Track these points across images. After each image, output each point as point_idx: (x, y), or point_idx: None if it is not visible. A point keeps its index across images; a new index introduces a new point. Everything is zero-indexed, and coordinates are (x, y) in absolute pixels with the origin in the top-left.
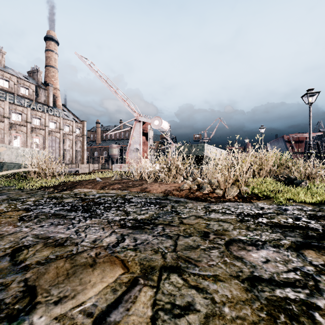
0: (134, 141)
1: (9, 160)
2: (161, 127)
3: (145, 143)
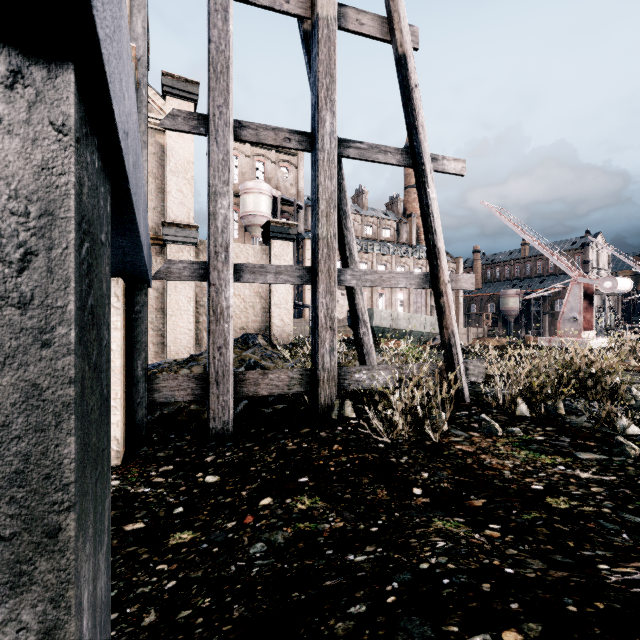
0: (569, 308)
1: (415, 329)
2: (616, 289)
3: (588, 309)
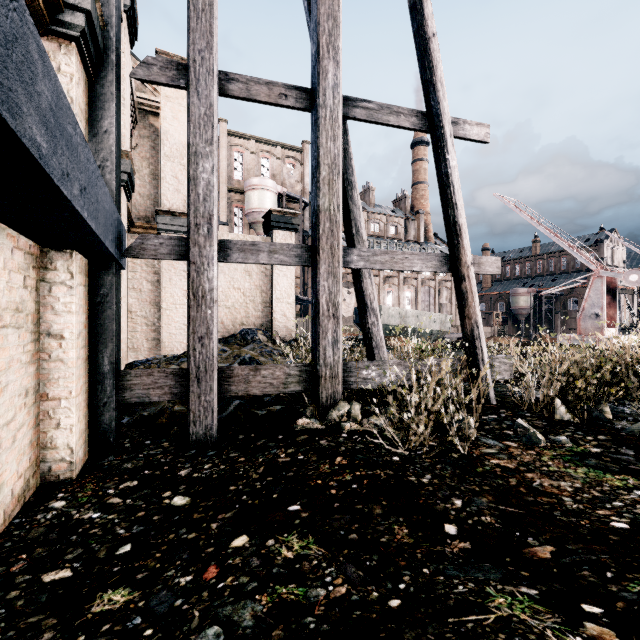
0: (590, 304)
1: (424, 327)
2: None
3: (610, 305)
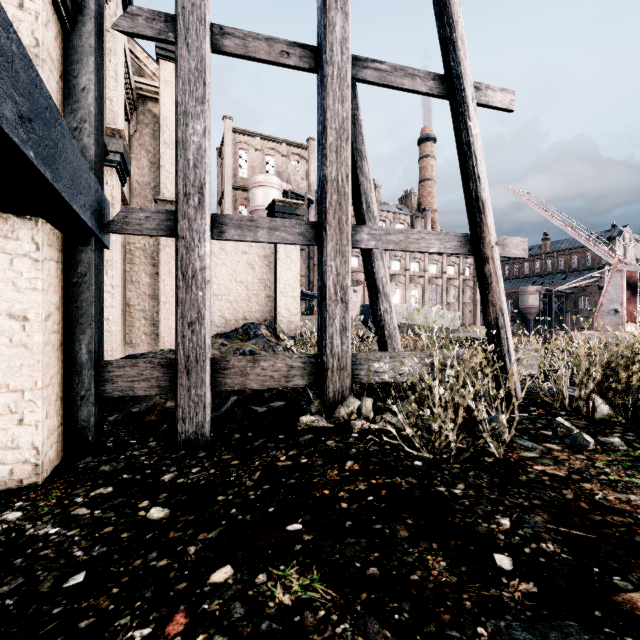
0: (609, 299)
1: (432, 324)
2: None
3: (630, 300)
